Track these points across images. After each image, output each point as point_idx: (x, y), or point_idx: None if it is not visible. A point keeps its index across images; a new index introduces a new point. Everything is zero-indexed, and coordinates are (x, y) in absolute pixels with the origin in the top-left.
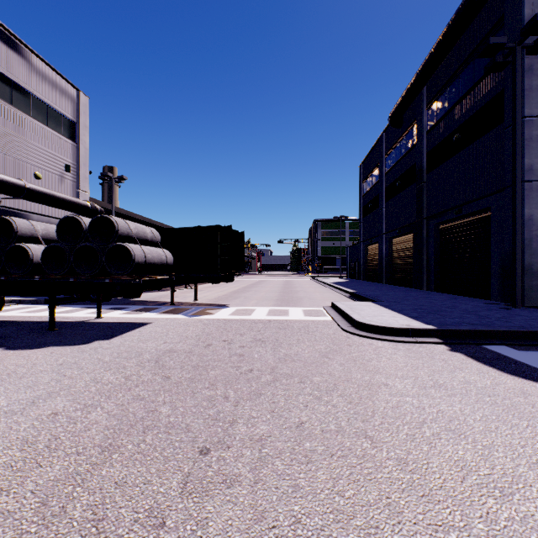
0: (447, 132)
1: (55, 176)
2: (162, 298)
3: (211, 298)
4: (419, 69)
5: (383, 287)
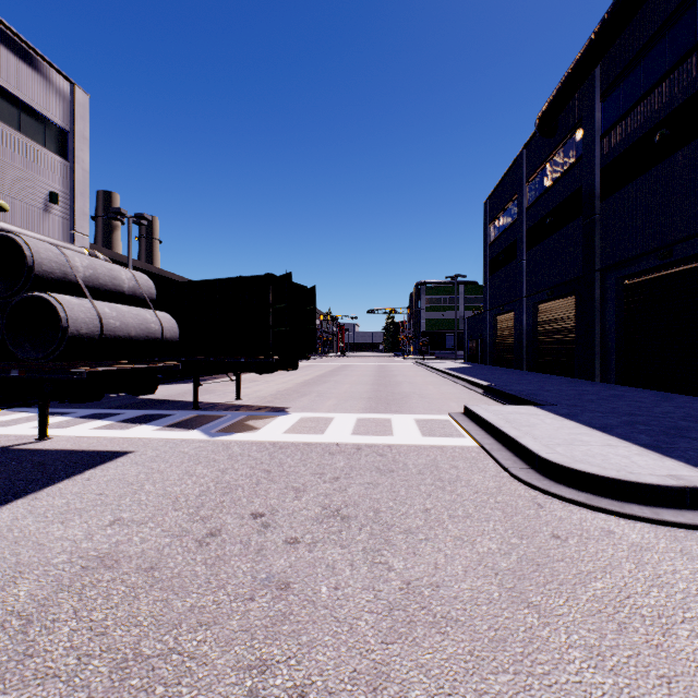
0: (642, 129)
1: (34, 208)
2: (188, 395)
3: (265, 394)
4: (593, 32)
5: (530, 377)
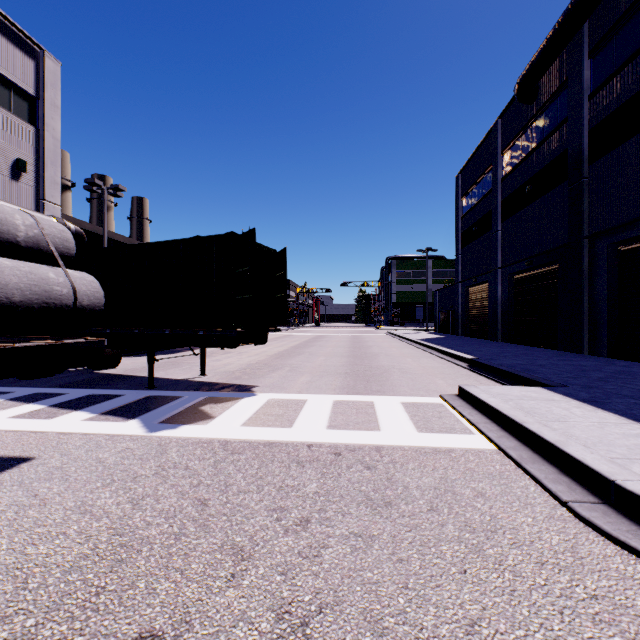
0: None
1: None
2: None
3: (234, 368)
4: None
5: (511, 349)
